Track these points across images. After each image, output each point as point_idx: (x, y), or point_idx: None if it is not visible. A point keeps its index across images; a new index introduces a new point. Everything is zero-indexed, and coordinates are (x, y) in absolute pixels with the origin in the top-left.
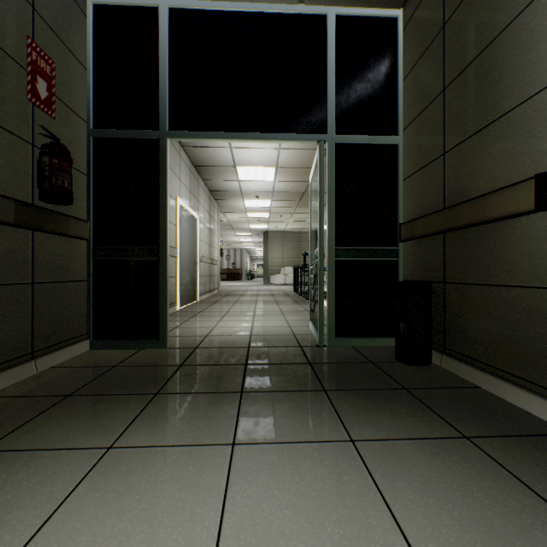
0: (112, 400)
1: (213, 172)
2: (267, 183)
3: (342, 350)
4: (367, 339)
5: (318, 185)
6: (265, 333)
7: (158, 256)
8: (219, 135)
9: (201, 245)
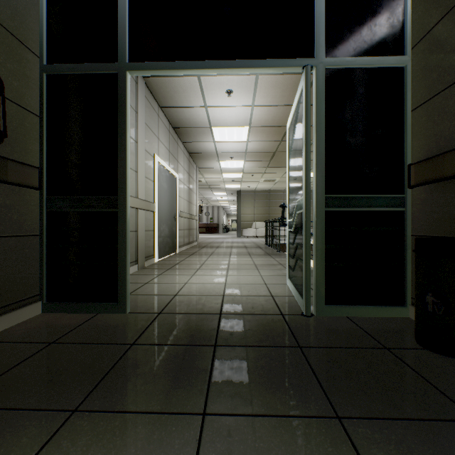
0: (0, 425)
1: (190, 133)
2: (241, 143)
3: (336, 323)
4: (366, 308)
5: (303, 119)
6: (239, 293)
7: (117, 207)
8: (185, 65)
9: (180, 202)
